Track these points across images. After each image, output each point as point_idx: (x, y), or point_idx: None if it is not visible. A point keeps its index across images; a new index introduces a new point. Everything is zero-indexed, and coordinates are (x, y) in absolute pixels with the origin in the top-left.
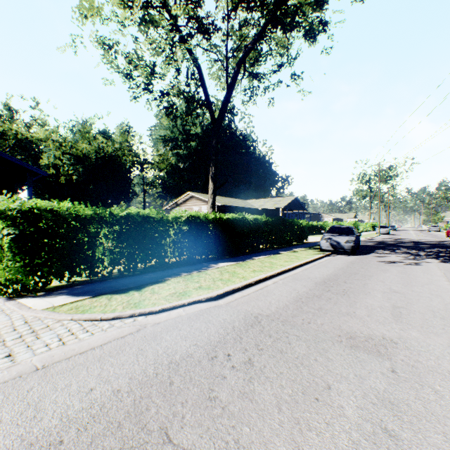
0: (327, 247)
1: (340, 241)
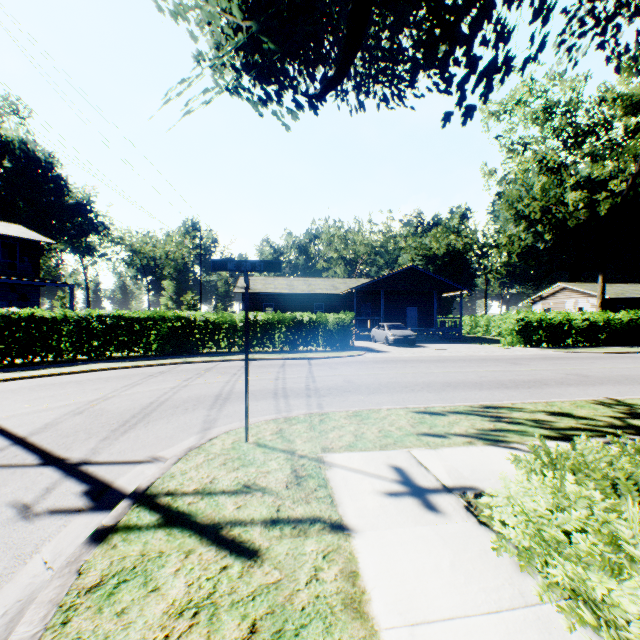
0: None
1: None
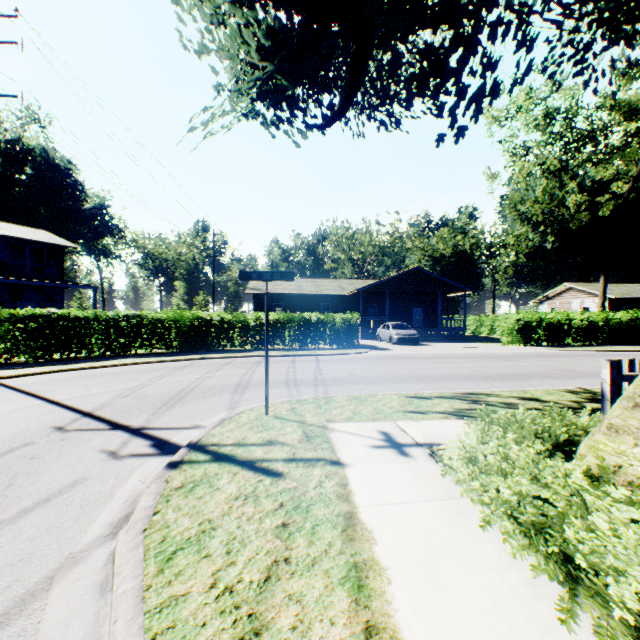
0: None
1: None
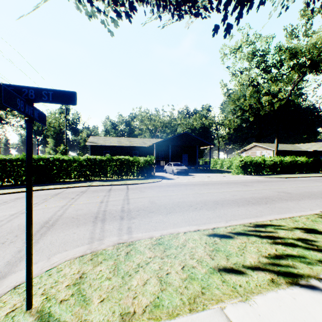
0: None
1: None
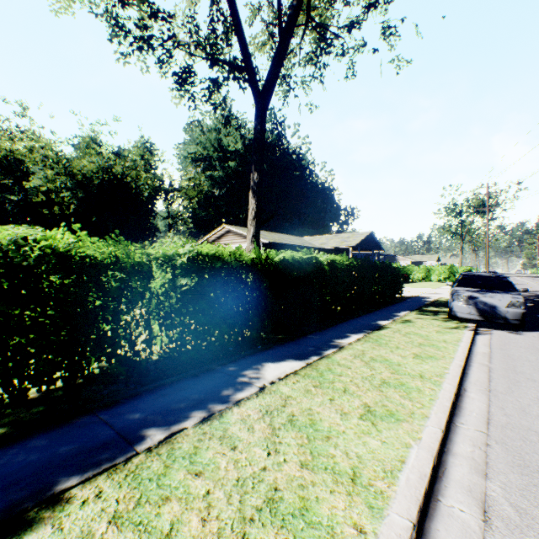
0: (468, 315)
1: (497, 303)
